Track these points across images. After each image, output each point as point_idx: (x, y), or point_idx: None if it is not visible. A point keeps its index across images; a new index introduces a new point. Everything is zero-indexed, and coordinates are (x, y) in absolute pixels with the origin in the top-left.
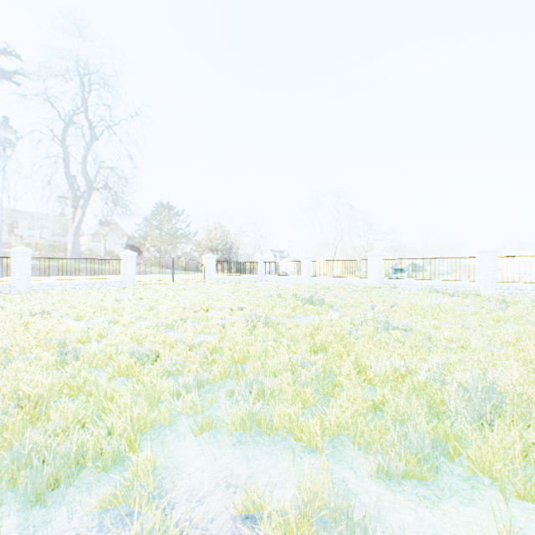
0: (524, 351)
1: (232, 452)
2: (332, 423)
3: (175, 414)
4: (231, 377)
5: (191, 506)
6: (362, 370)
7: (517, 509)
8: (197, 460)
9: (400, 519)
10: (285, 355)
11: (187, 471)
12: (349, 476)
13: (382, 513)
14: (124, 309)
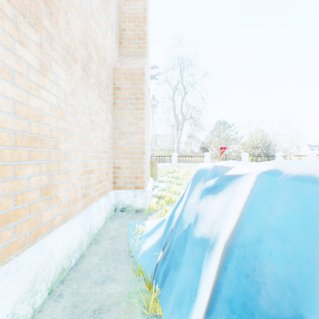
0: None
1: None
2: None
3: None
4: None
5: None
6: None
7: None
8: None
9: None
10: None
11: None
12: None
13: None
14: None
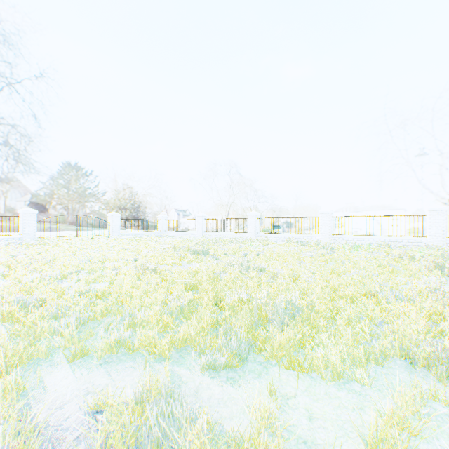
0: (328, 280)
1: (98, 370)
2: (182, 339)
3: (53, 348)
4: (112, 315)
5: (52, 412)
6: (218, 301)
7: (285, 375)
8: (65, 379)
9: (210, 393)
10: (161, 294)
11: (54, 389)
12: (185, 373)
13: (199, 392)
14: (18, 264)
